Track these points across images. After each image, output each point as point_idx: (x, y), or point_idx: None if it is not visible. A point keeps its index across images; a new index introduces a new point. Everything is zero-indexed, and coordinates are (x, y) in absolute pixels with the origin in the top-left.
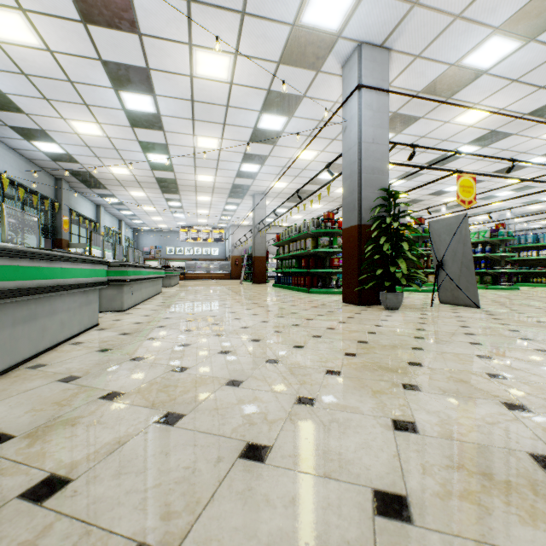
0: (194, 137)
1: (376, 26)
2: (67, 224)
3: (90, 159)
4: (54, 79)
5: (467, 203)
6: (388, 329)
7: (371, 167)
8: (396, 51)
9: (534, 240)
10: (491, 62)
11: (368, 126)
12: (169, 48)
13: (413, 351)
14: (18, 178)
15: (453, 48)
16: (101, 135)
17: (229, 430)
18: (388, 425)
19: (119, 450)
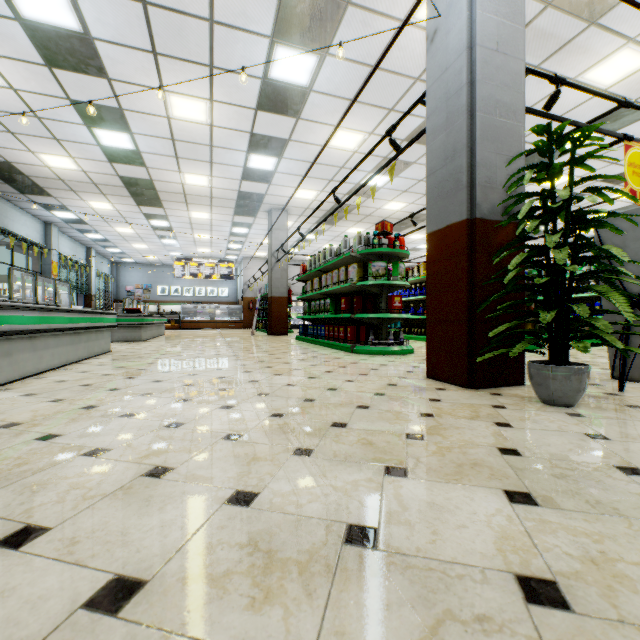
0: (165, 96)
1: None
2: None
3: (2, 138)
4: None
5: (638, 195)
6: None
7: (493, 101)
8: None
9: None
10: None
11: (489, 15)
12: None
13: None
14: None
15: None
16: None
17: None
18: None
19: None
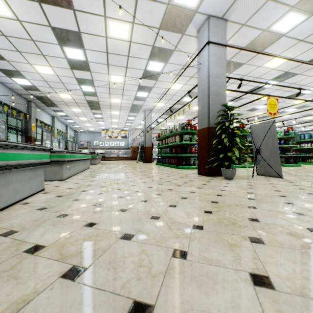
0: (109, 75)
1: (219, 5)
2: (34, 128)
3: (47, 89)
4: (22, 39)
5: (272, 114)
6: (229, 193)
7: (215, 92)
8: (230, 21)
9: (309, 137)
10: (288, 29)
11: (214, 67)
12: (92, 19)
13: (250, 209)
14: (4, 100)
15: (265, 19)
16: (53, 74)
17: (119, 286)
18: (248, 279)
19: (22, 310)
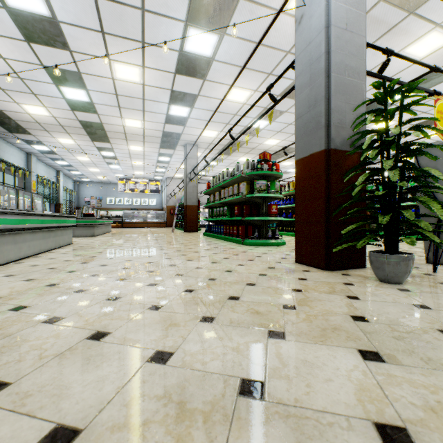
0: (110, 63)
1: None
2: None
3: None
4: None
5: None
6: None
7: (343, 65)
8: None
9: None
10: None
11: (340, 4)
12: None
13: None
14: None
15: None
16: None
17: None
18: None
19: None
